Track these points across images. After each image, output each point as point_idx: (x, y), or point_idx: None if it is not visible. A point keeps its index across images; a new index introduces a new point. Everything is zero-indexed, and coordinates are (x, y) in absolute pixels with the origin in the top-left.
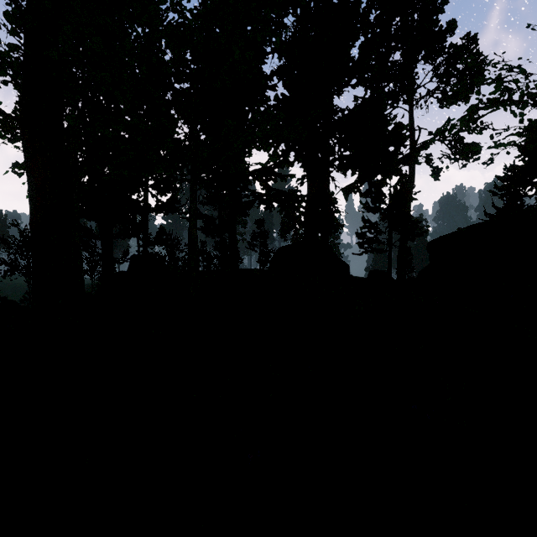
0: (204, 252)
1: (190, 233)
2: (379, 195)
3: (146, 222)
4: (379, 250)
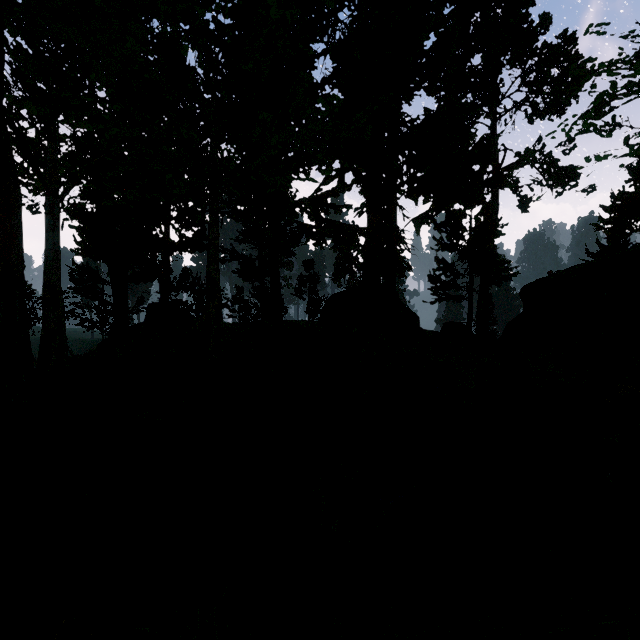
0: (240, 301)
1: (209, 271)
2: (457, 228)
3: (167, 263)
4: (457, 297)
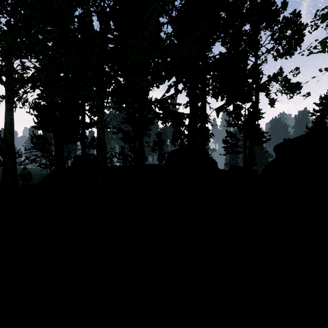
0: (123, 154)
1: (98, 134)
2: (238, 115)
3: (83, 133)
4: (238, 152)
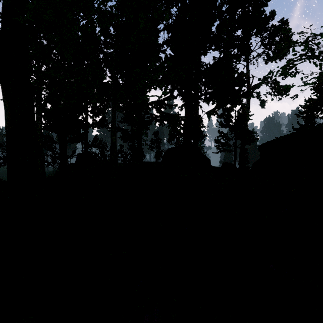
0: (122, 152)
1: (112, 139)
2: (229, 116)
3: (86, 133)
4: (229, 150)
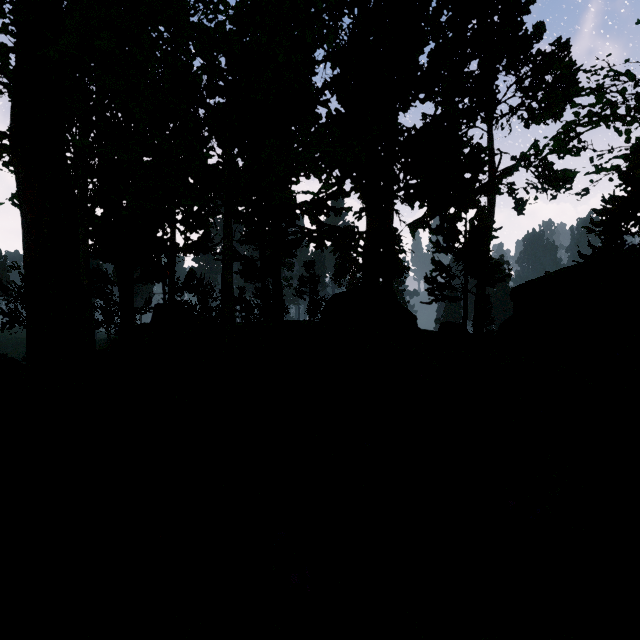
0: (242, 301)
1: (224, 277)
2: (453, 231)
3: (173, 265)
4: (453, 298)
